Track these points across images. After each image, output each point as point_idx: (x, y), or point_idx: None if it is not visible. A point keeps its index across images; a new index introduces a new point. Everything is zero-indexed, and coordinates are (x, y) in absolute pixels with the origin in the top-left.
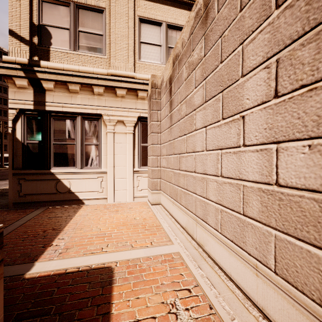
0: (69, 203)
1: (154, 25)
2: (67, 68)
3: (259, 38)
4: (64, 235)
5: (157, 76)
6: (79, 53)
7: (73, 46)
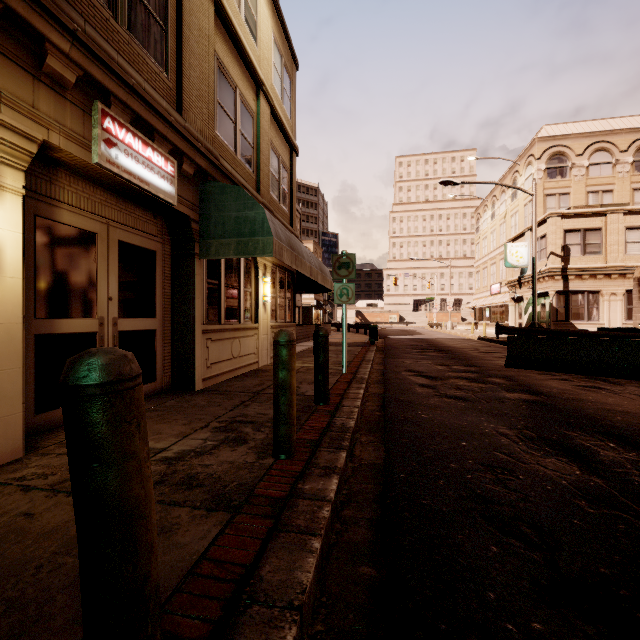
0: None
1: (636, 229)
2: (582, 267)
3: None
4: None
5: None
6: (586, 256)
7: (582, 253)
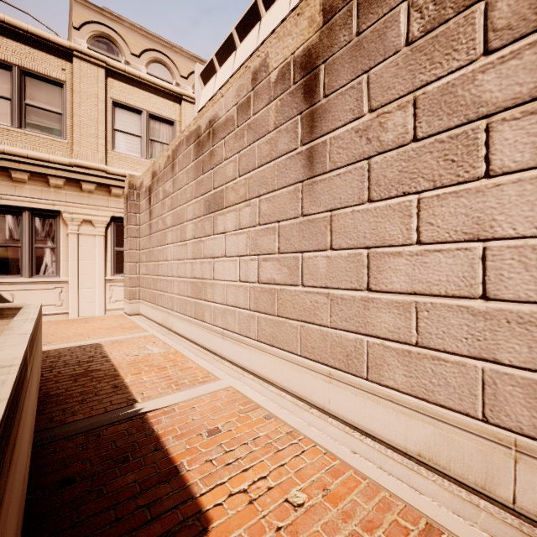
0: None
1: (132, 112)
2: (10, 151)
3: (191, 207)
4: None
5: (136, 177)
6: (26, 132)
7: (17, 122)
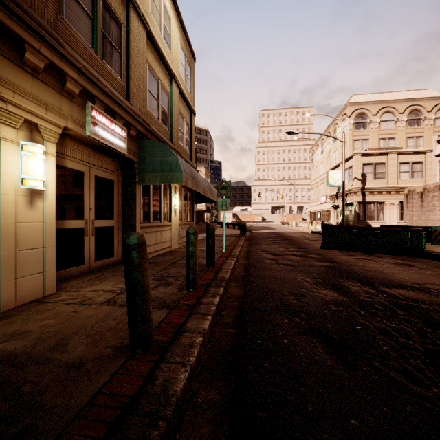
0: None
1: (406, 164)
2: (373, 187)
3: None
4: None
5: (411, 188)
6: (376, 180)
7: (373, 178)
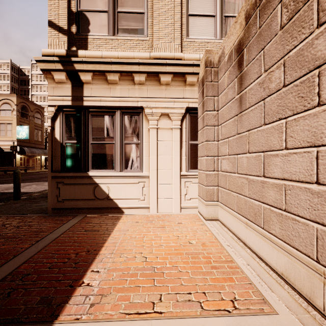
0: (107, 211)
1: None
2: (105, 55)
3: None
4: (99, 265)
5: (213, 51)
6: (118, 38)
7: (111, 30)
